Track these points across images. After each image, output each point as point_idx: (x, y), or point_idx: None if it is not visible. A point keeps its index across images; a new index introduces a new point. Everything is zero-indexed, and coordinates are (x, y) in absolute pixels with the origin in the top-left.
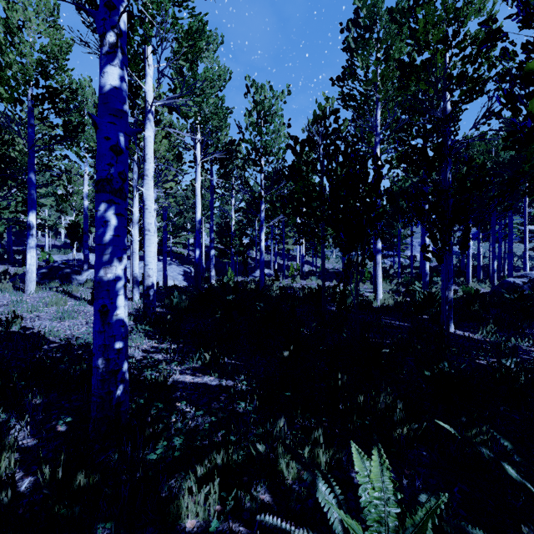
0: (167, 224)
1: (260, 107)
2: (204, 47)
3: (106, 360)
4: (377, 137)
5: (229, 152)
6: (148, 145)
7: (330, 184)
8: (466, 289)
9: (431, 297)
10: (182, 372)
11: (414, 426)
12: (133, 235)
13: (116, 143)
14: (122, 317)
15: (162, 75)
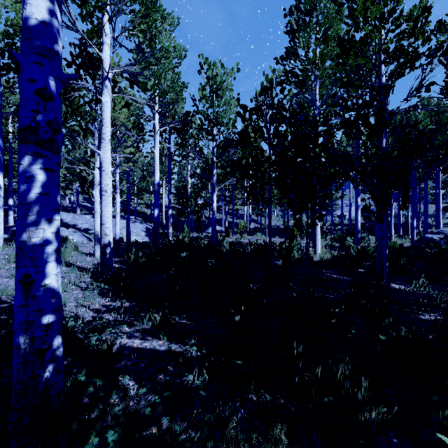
0: (129, 186)
1: (212, 82)
2: (159, 20)
3: (30, 339)
4: (316, 110)
5: (185, 123)
6: (105, 110)
7: (281, 145)
8: (391, 244)
9: (364, 252)
10: (130, 335)
11: (382, 409)
12: (95, 196)
13: (43, 88)
14: (51, 287)
15: (117, 42)
